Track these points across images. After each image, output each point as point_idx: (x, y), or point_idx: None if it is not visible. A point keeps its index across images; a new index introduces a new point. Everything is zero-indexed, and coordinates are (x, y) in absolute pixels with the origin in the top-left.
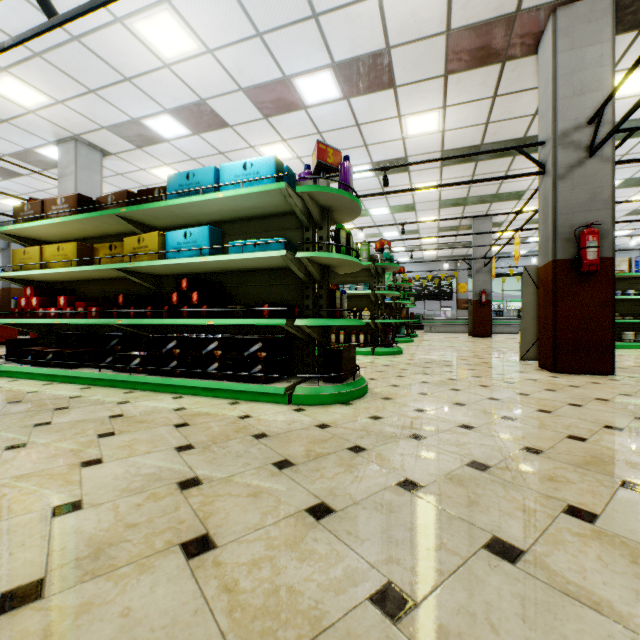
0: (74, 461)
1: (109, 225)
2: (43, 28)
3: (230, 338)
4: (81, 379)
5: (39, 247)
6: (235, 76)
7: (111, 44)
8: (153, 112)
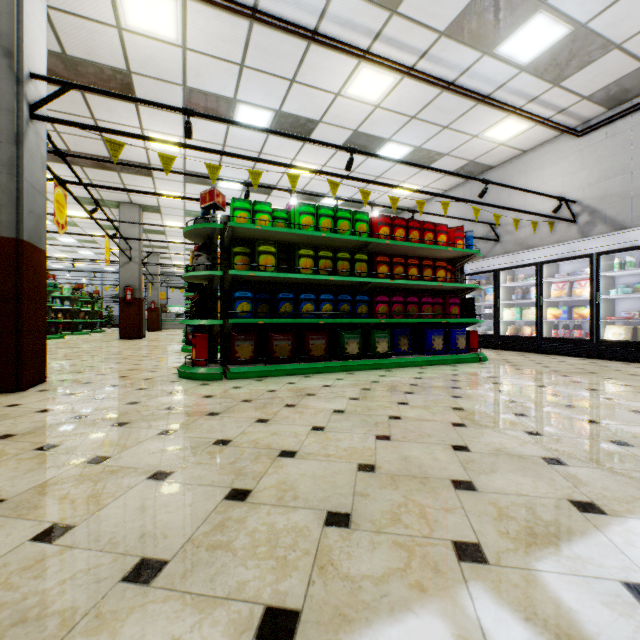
0: None
1: None
2: None
3: None
4: None
5: None
6: None
7: None
8: None
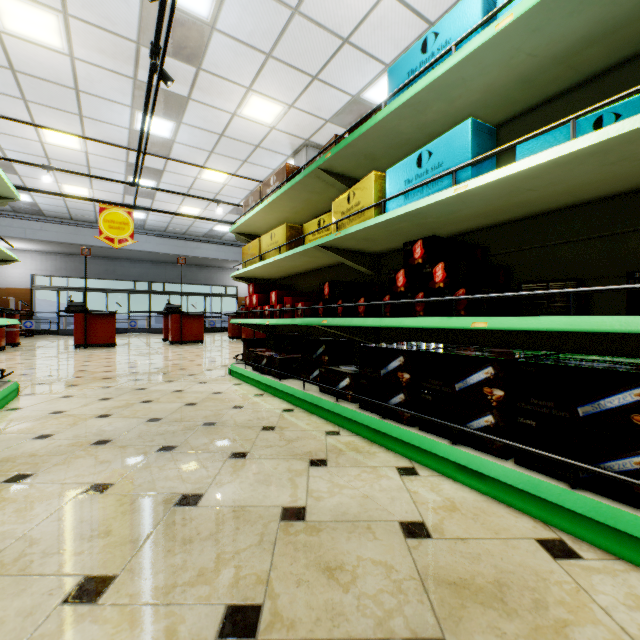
0: None
1: (317, 195)
2: None
3: (528, 363)
4: (286, 395)
5: (257, 239)
6: None
7: None
8: (372, 77)
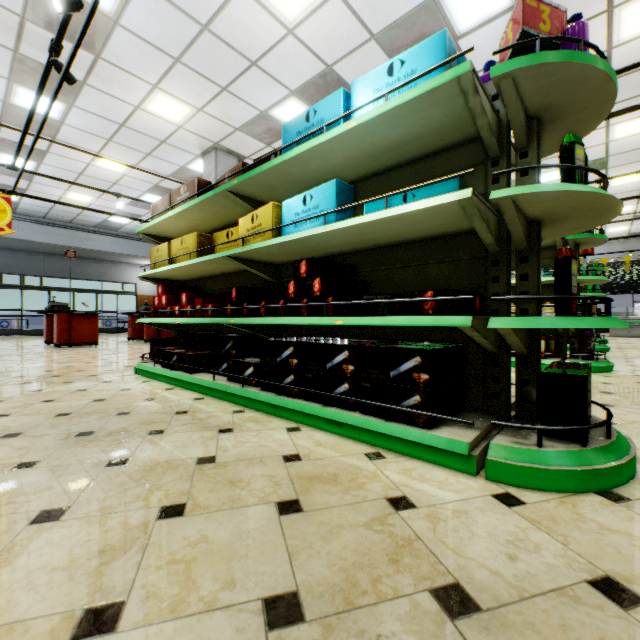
0: (78, 601)
1: (226, 209)
2: None
3: (366, 347)
4: (197, 386)
5: (167, 243)
6: (366, 19)
7: (236, 23)
8: (279, 98)
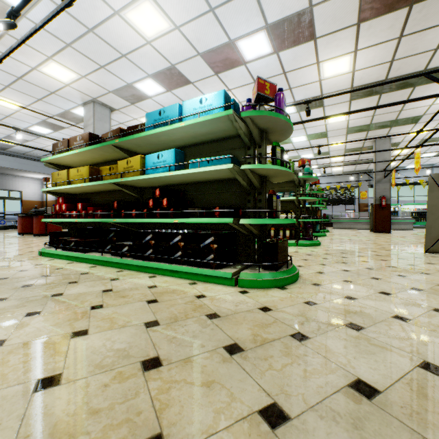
0: (68, 331)
1: (109, 153)
2: (59, 9)
3: (190, 233)
4: (91, 260)
5: (66, 170)
6: (195, 44)
7: (112, 31)
8: (140, 78)
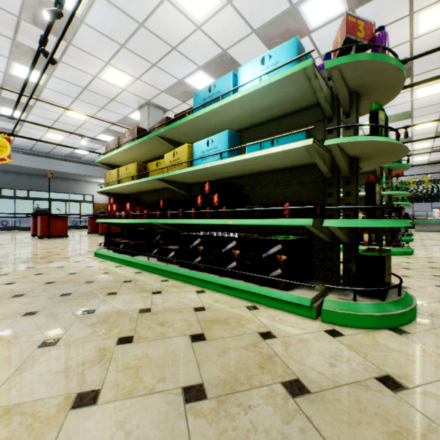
0: (72, 388)
1: (156, 147)
2: None
3: (247, 238)
4: (137, 264)
5: (117, 169)
6: (249, 20)
7: (162, 22)
8: (191, 71)
